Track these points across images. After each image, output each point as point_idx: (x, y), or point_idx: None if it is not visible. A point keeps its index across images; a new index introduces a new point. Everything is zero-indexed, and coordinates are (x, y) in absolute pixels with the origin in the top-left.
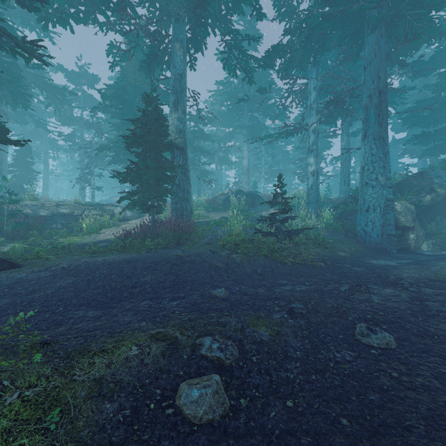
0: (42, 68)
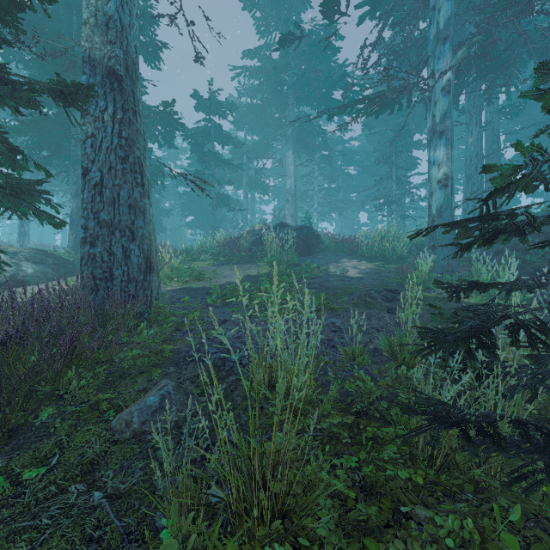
0: None
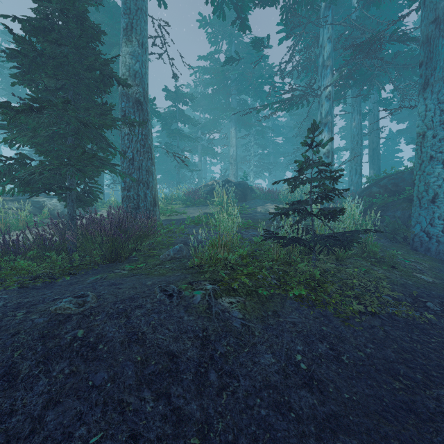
0: None
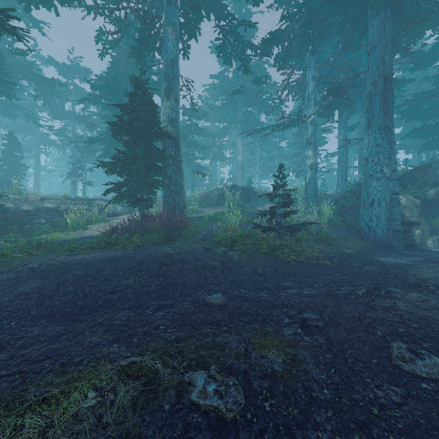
0: (27, 54)
